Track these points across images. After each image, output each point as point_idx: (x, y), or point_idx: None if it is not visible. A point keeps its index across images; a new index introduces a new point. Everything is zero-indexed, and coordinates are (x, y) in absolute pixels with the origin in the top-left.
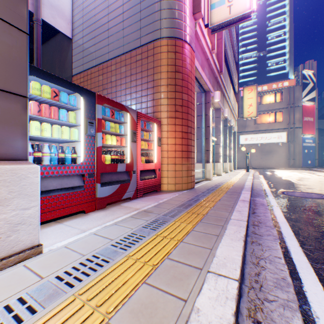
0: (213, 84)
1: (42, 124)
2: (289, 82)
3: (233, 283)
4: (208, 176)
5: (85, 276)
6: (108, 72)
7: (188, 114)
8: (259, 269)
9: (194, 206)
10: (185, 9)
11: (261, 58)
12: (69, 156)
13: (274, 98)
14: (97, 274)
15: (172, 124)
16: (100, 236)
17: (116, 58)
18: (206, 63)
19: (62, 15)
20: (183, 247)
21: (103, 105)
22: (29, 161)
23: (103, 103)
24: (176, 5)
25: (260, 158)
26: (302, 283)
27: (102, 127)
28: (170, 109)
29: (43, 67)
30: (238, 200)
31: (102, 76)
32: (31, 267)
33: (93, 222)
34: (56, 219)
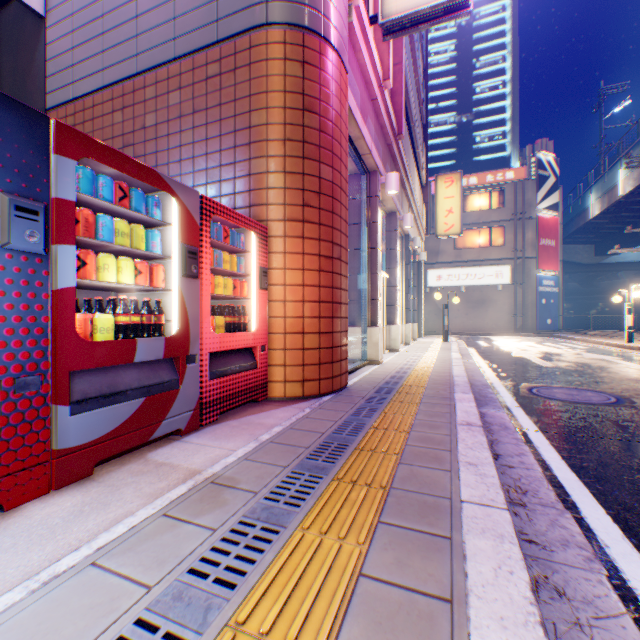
0: (385, 159)
1: None
2: (516, 172)
3: None
4: (374, 355)
5: None
6: (137, 104)
7: (334, 215)
8: None
9: (354, 454)
10: None
11: (464, 127)
12: None
13: (490, 201)
14: None
15: (296, 236)
16: None
17: (156, 69)
18: (372, 108)
19: None
20: None
21: (92, 166)
22: None
23: (79, 154)
24: None
25: (466, 314)
26: None
27: (75, 229)
28: (291, 200)
29: None
30: (456, 424)
31: (121, 113)
32: None
33: (11, 558)
34: None
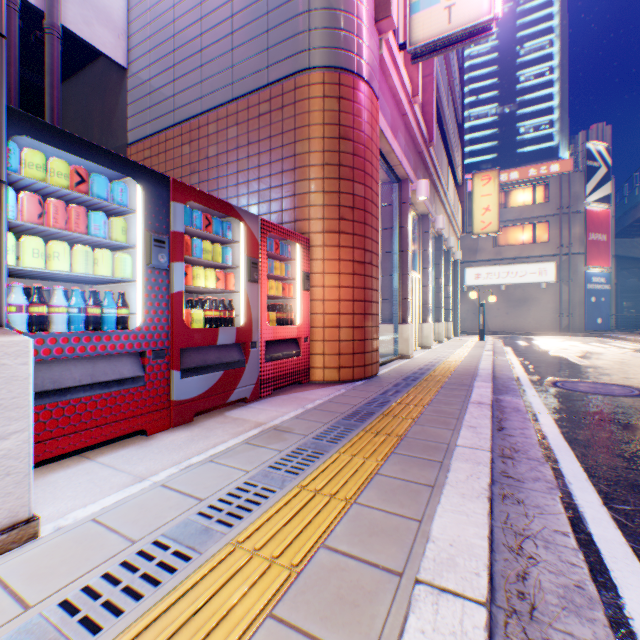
0: (416, 166)
1: (50, 244)
2: (561, 164)
3: (475, 612)
4: (405, 350)
5: (131, 600)
6: (202, 138)
7: (366, 225)
8: (524, 562)
9: (378, 417)
10: (359, 11)
11: (506, 118)
12: (112, 312)
13: (532, 196)
14: (161, 594)
15: (333, 245)
16: (175, 490)
17: (217, 109)
18: (402, 123)
19: (106, 20)
20: (357, 516)
21: (188, 203)
22: (6, 328)
23: (186, 200)
24: (341, 1)
25: (506, 314)
26: (620, 596)
27: (183, 251)
28: (329, 215)
29: (67, 126)
30: (468, 403)
31: (188, 146)
32: (6, 577)
33: (162, 456)
34: (81, 450)
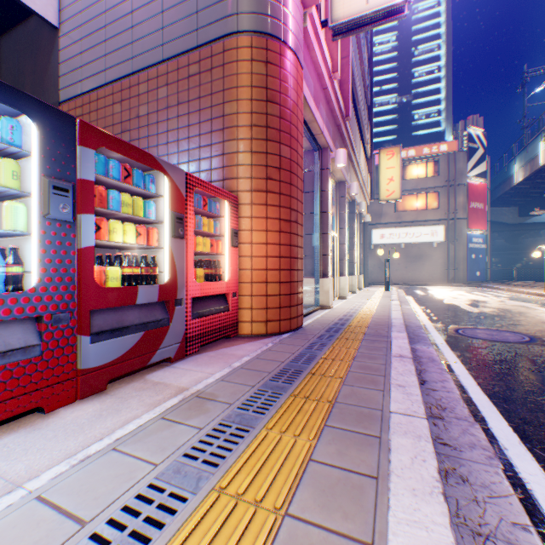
0: (334, 137)
1: None
2: (449, 145)
3: None
4: (325, 301)
5: None
6: (132, 97)
7: (292, 186)
8: None
9: (307, 377)
10: None
11: (404, 107)
12: None
13: (426, 170)
14: None
15: (260, 203)
16: (52, 507)
17: (148, 69)
18: (323, 96)
19: None
20: (291, 543)
21: (104, 152)
22: None
23: (97, 145)
24: None
25: (405, 268)
26: None
27: (94, 202)
28: (256, 174)
29: None
30: (390, 356)
31: (119, 105)
32: None
33: (55, 444)
34: None
